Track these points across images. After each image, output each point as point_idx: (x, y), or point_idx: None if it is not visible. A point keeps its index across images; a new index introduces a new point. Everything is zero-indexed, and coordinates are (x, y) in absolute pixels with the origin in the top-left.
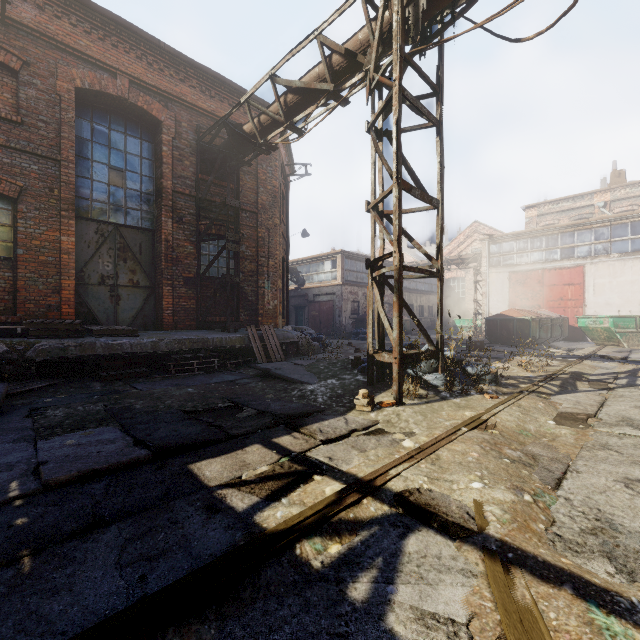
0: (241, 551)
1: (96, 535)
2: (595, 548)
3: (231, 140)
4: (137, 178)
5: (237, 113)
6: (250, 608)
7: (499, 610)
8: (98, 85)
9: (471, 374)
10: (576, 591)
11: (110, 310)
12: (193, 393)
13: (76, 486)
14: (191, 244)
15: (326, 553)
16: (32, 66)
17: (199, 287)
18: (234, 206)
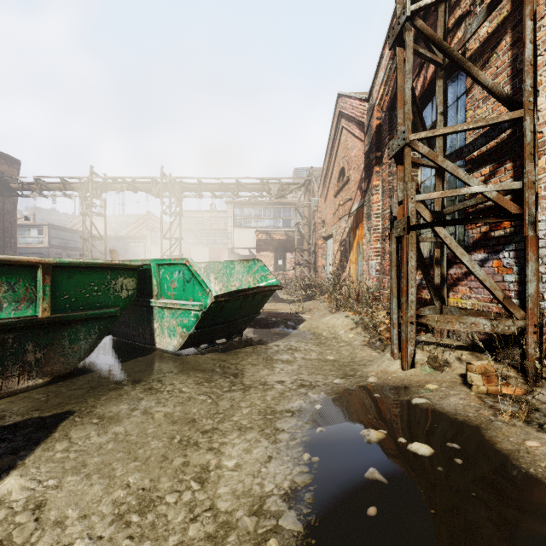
0: None
1: None
2: None
3: (1, 187)
4: None
5: None
6: None
7: None
8: None
9: None
10: None
11: None
12: None
13: None
14: None
15: None
16: None
17: None
18: None
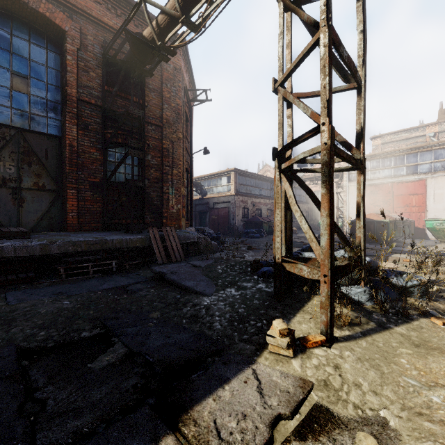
0: None
1: None
2: None
3: (131, 47)
4: (42, 86)
5: None
6: None
7: None
8: None
9: (397, 286)
10: None
11: (12, 212)
12: (64, 309)
13: None
14: (97, 151)
15: None
16: None
17: (105, 191)
18: (137, 115)
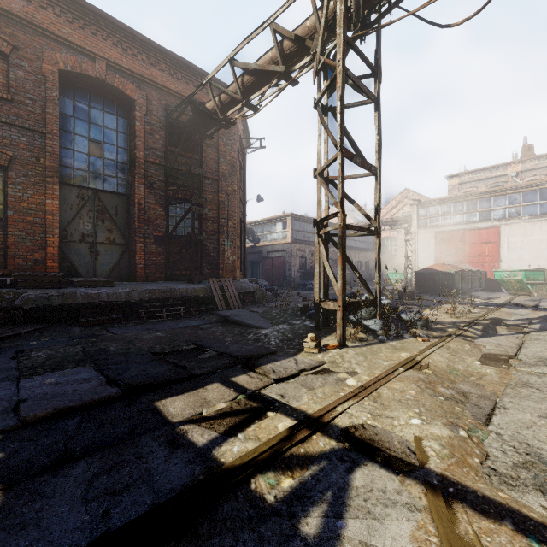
0: (199, 487)
1: (66, 470)
2: (528, 482)
3: (195, 116)
4: (113, 149)
5: (201, 93)
6: (207, 544)
7: (444, 546)
8: (79, 68)
9: (405, 320)
10: (516, 526)
11: (90, 264)
12: (161, 337)
13: (51, 422)
14: (161, 207)
15: (279, 487)
16: (21, 50)
17: (167, 244)
18: (198, 174)
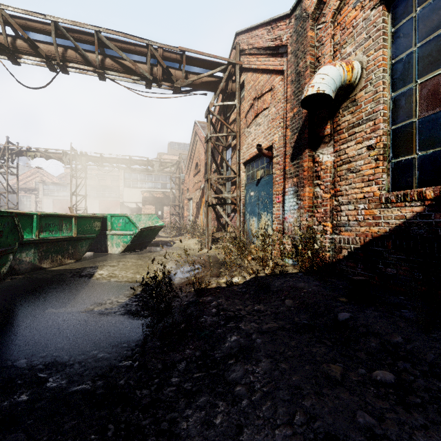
0: None
1: None
2: None
3: None
4: None
5: None
6: None
7: None
8: None
9: None
10: None
11: None
12: None
13: None
14: None
15: None
16: None
17: None
18: None
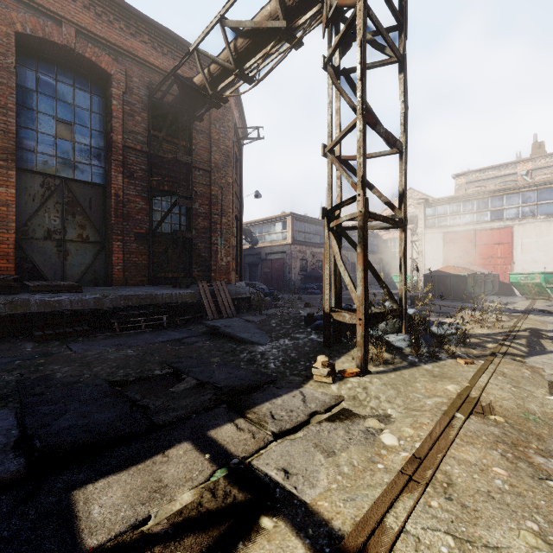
0: None
1: None
2: None
3: (181, 93)
4: (86, 132)
5: (190, 72)
6: None
7: None
8: (41, 32)
9: (437, 334)
10: None
11: (57, 265)
12: (131, 356)
13: None
14: (143, 200)
15: None
16: None
17: (151, 243)
18: (186, 162)
